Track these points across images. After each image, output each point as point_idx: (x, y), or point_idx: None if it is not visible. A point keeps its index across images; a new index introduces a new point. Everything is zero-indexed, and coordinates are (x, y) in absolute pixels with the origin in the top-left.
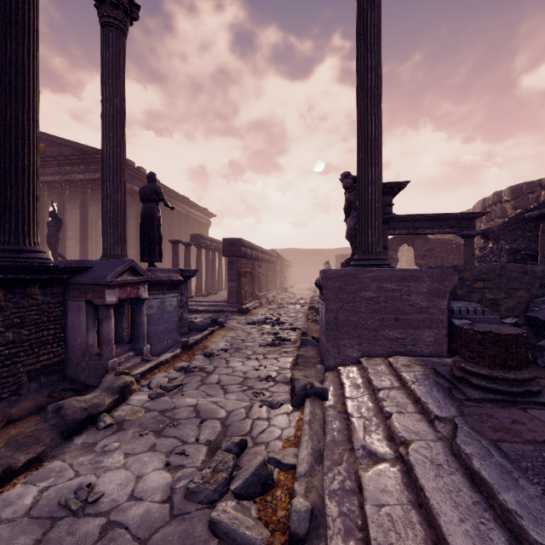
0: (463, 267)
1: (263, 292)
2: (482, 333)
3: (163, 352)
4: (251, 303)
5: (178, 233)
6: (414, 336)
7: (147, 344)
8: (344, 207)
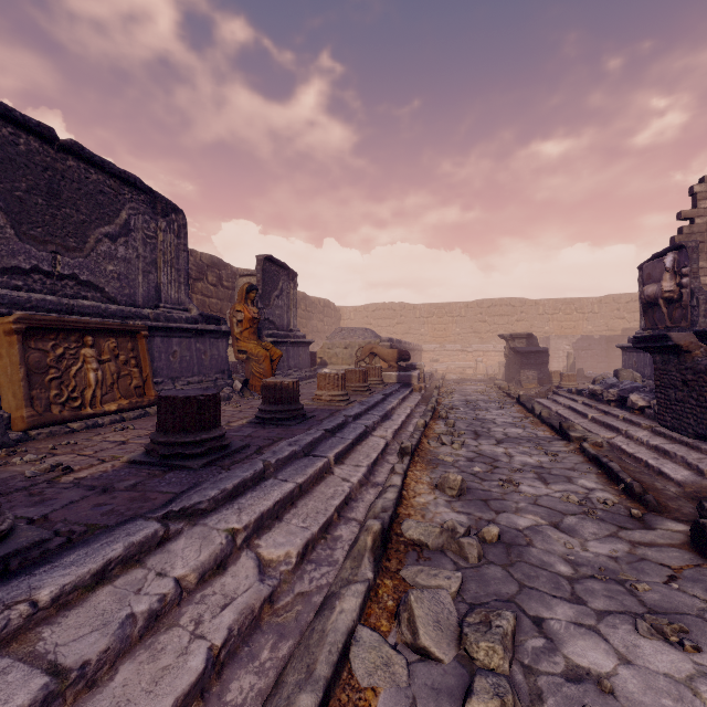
0: None
1: None
2: None
3: None
4: None
5: None
6: None
7: None
8: None
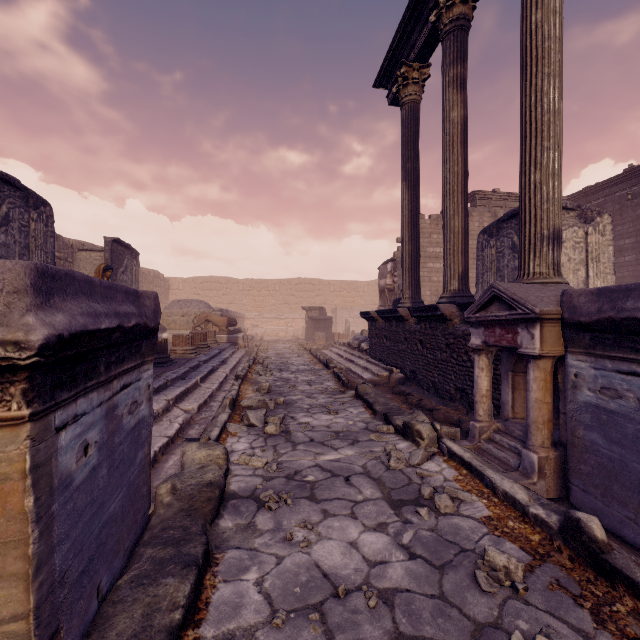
0: None
1: None
2: None
3: None
4: None
5: None
6: None
7: (537, 452)
8: None
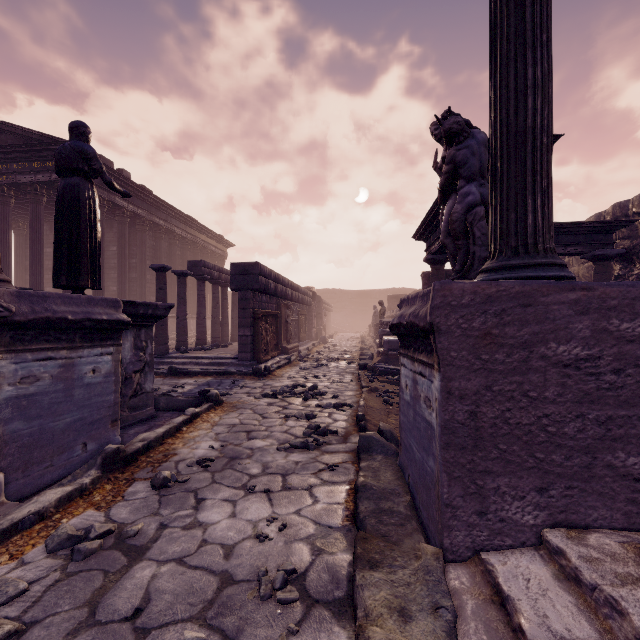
0: None
1: (293, 343)
2: None
3: (72, 470)
4: (275, 360)
5: (181, 266)
6: None
7: None
8: (443, 177)
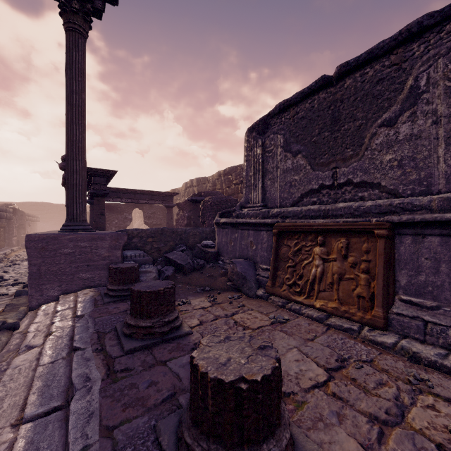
0: (141, 230)
1: None
2: (115, 268)
3: None
4: None
5: None
6: (100, 275)
7: None
8: (62, 183)
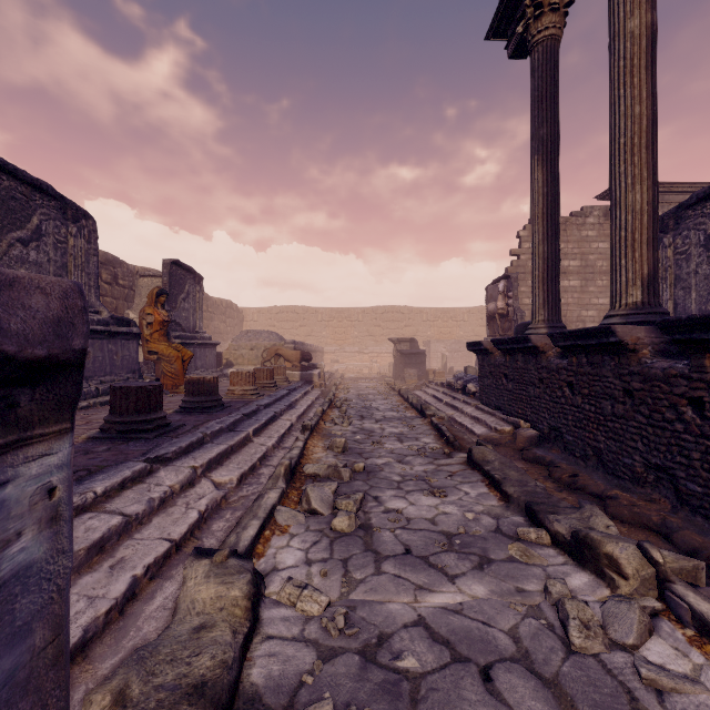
0: None
1: None
2: None
3: None
4: None
5: None
6: None
7: None
8: None
